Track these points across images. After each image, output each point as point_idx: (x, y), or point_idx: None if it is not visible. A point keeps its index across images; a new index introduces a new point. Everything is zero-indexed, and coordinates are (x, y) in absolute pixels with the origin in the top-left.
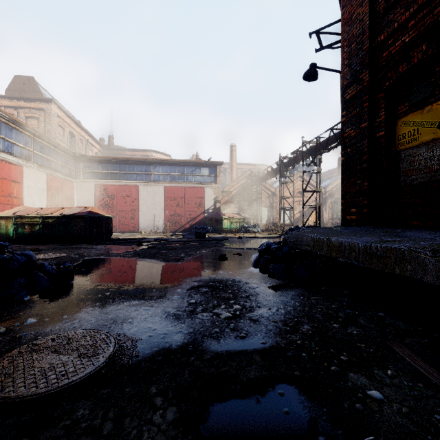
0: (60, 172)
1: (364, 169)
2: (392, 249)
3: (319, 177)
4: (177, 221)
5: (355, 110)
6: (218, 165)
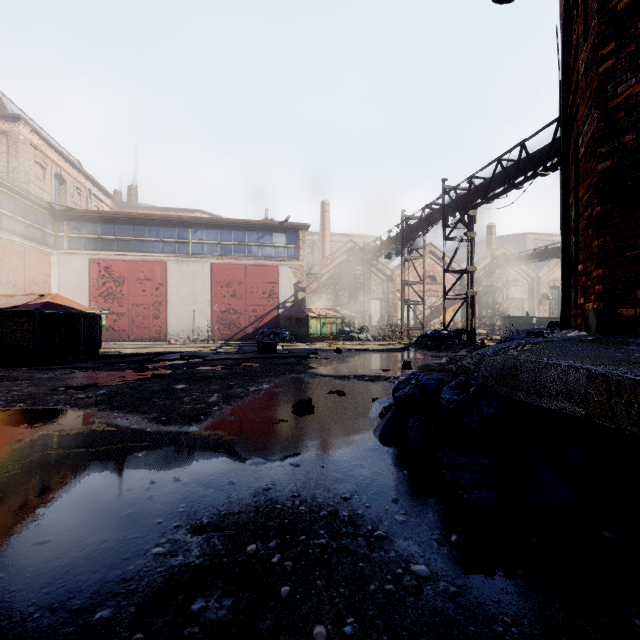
0: (22, 236)
1: None
2: None
3: (472, 247)
4: (232, 322)
5: None
6: (301, 229)
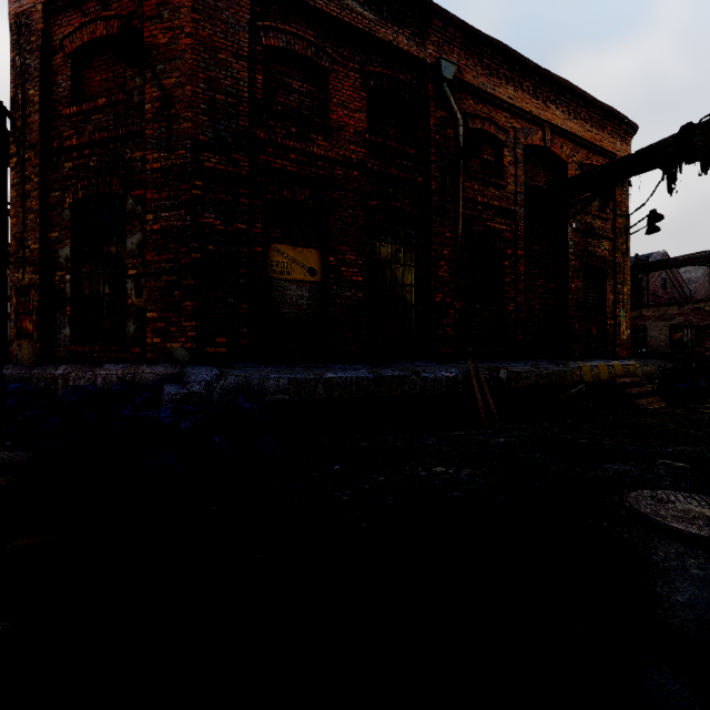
0: None
1: (242, 286)
2: (396, 376)
3: None
4: None
5: (226, 195)
6: None
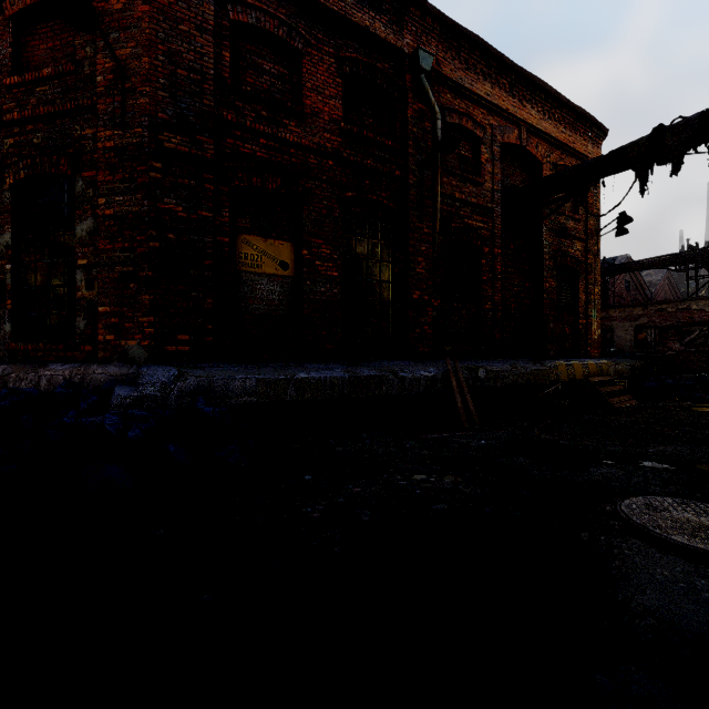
0: None
1: (206, 278)
2: (373, 376)
3: None
4: None
5: (188, 180)
6: None
